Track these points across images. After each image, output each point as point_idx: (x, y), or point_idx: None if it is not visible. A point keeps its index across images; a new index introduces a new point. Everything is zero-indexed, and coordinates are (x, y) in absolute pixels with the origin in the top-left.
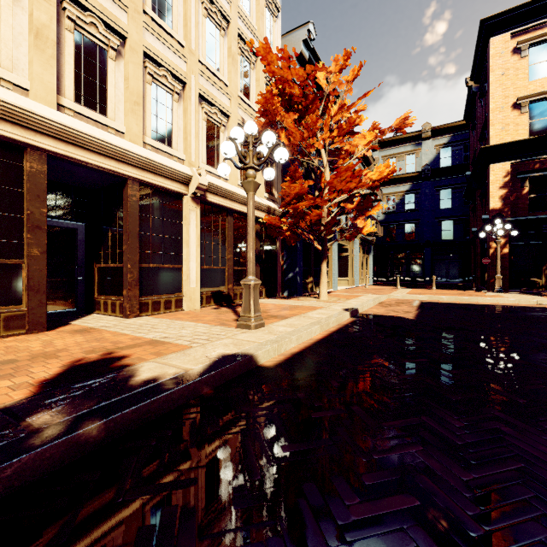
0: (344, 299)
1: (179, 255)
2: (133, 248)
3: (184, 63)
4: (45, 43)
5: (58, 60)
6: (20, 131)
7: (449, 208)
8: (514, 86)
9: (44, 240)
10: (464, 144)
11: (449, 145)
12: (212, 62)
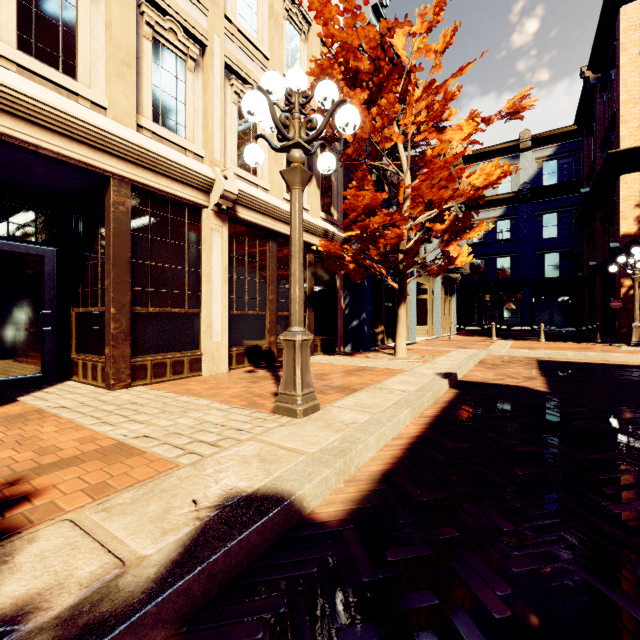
0: (429, 356)
1: (195, 294)
2: (121, 283)
3: (203, 16)
4: None
5: None
6: None
7: (555, 237)
8: None
9: None
10: (575, 156)
11: (554, 157)
12: (246, 24)
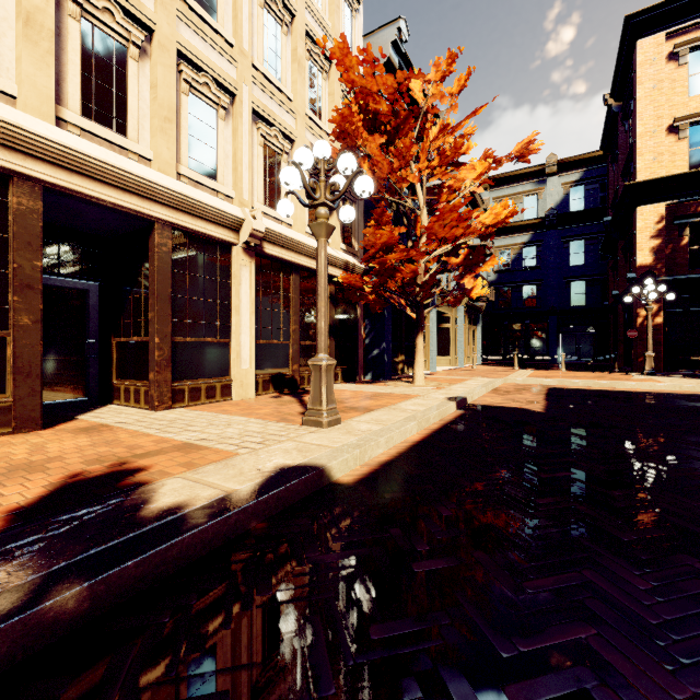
0: (446, 384)
1: (226, 325)
2: (163, 315)
3: (233, 68)
4: (39, 32)
5: (58, 57)
6: (3, 153)
7: (582, 264)
8: (670, 103)
9: (37, 304)
10: (601, 182)
11: (581, 183)
12: (271, 69)
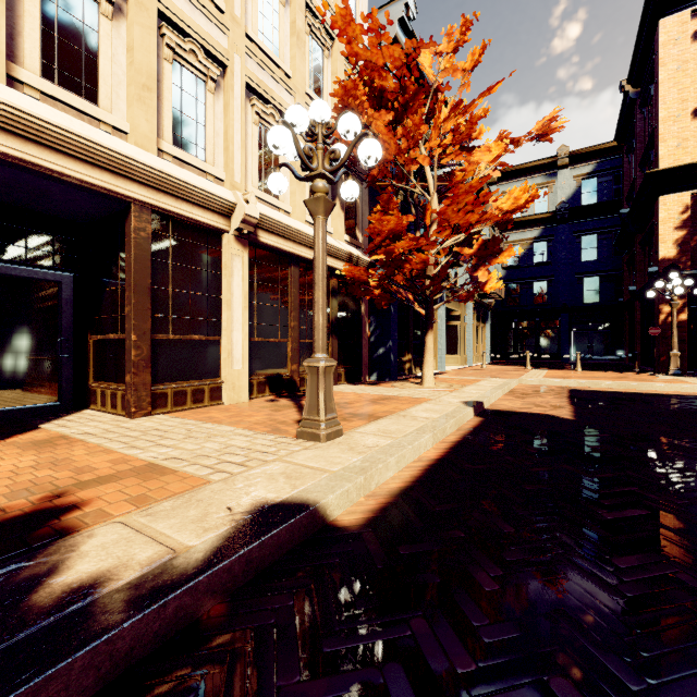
0: (458, 386)
1: (215, 321)
2: (142, 310)
3: (223, 36)
4: None
5: (12, 7)
6: None
7: (595, 260)
8: (696, 86)
9: None
10: (615, 174)
11: (594, 175)
12: (267, 41)
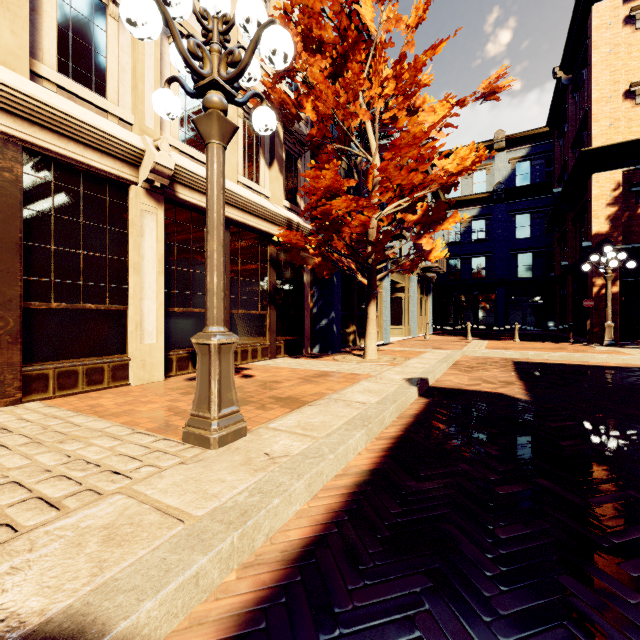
0: (401, 359)
1: (120, 287)
2: (6, 271)
3: None
4: None
5: None
6: None
7: (528, 237)
8: (626, 68)
9: None
10: (547, 157)
11: (527, 159)
12: None
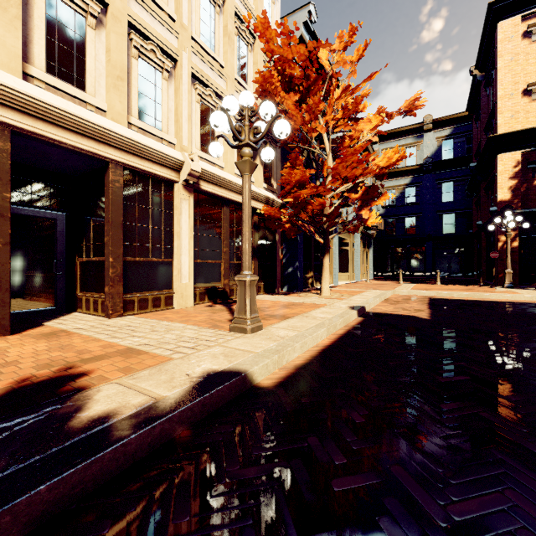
0: (347, 295)
1: (169, 247)
2: (116, 239)
3: (174, 38)
4: (8, 0)
5: (26, 23)
6: None
7: (452, 201)
8: (525, 72)
9: (6, 229)
10: (467, 136)
11: (451, 137)
12: (206, 41)
